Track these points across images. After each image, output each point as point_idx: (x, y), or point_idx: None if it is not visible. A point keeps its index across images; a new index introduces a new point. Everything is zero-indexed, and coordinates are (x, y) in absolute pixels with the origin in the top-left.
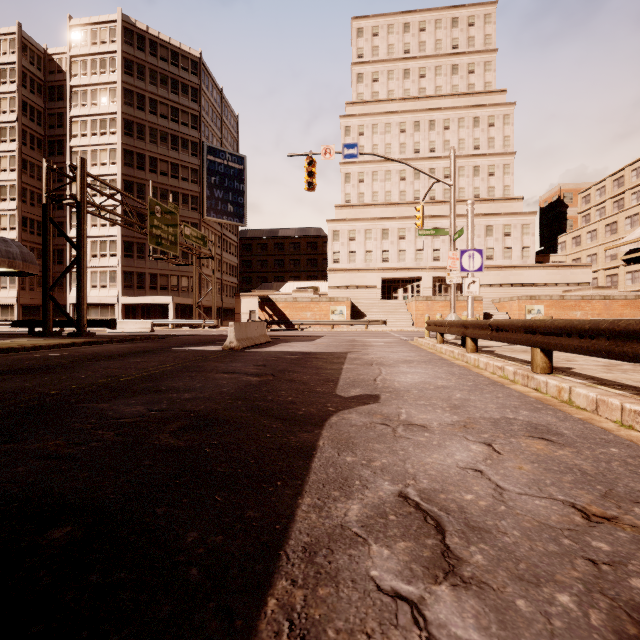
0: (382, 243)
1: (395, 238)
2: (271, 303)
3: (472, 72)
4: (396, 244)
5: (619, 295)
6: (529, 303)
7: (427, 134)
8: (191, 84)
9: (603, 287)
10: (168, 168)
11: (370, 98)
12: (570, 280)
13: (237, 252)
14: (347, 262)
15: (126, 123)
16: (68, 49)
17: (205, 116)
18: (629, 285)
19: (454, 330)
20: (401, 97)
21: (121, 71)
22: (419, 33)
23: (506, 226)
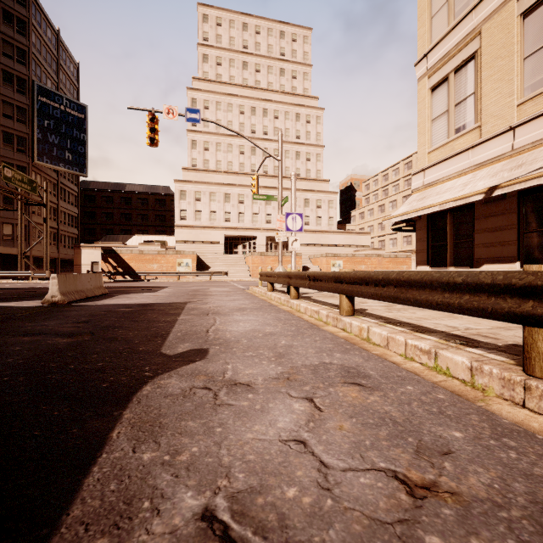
0: (225, 205)
1: (236, 202)
2: (115, 255)
3: (295, 78)
4: (236, 207)
5: (386, 254)
6: (333, 259)
7: (261, 119)
8: (17, 14)
9: (377, 249)
10: None
11: (214, 78)
12: (358, 243)
13: (78, 202)
14: (193, 220)
15: None
16: None
17: (36, 53)
18: (391, 248)
19: (281, 280)
20: (241, 84)
21: None
22: (255, 35)
23: (318, 200)
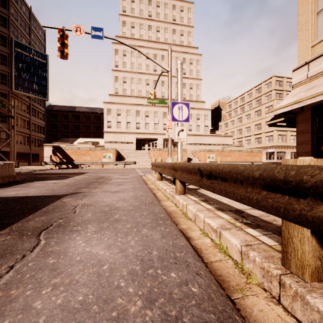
0: (136, 118)
1: (143, 116)
2: (61, 150)
3: (182, 35)
4: (144, 119)
5: (245, 150)
6: (208, 153)
7: (160, 62)
8: None
9: (238, 146)
10: None
11: (130, 36)
12: (224, 143)
13: (44, 118)
14: (116, 128)
15: None
16: None
17: (14, 20)
18: (246, 146)
19: (166, 171)
20: (147, 39)
21: None
22: (156, 7)
23: (198, 115)
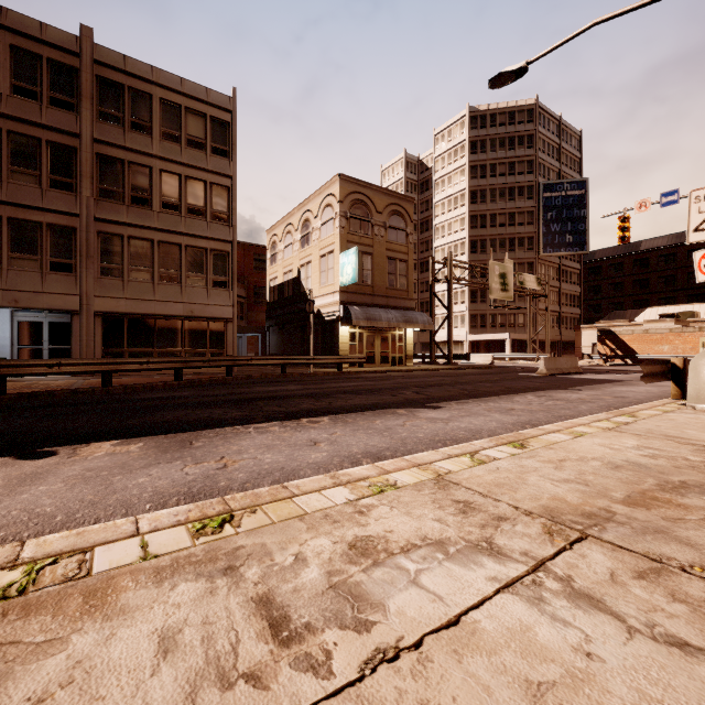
0: None
1: None
2: (613, 336)
3: None
4: None
5: None
6: None
7: None
8: (526, 133)
9: None
10: (505, 219)
11: None
12: None
13: (579, 280)
14: None
15: (472, 194)
16: (433, 154)
17: (541, 156)
18: None
19: None
20: None
21: (468, 154)
22: None
23: None
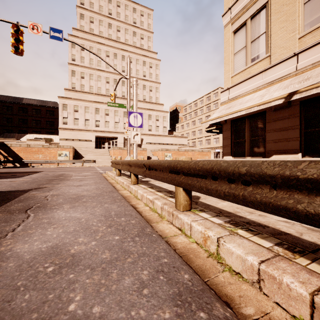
0: (95, 116)
1: (103, 114)
2: (6, 147)
3: (142, 39)
4: (104, 117)
5: (197, 150)
6: (166, 152)
7: (121, 62)
8: None
9: (192, 146)
10: None
11: (88, 31)
12: (180, 143)
13: None
14: (73, 124)
15: None
16: None
17: None
18: (199, 146)
19: (124, 167)
20: (107, 37)
21: None
22: (117, 7)
23: (157, 116)
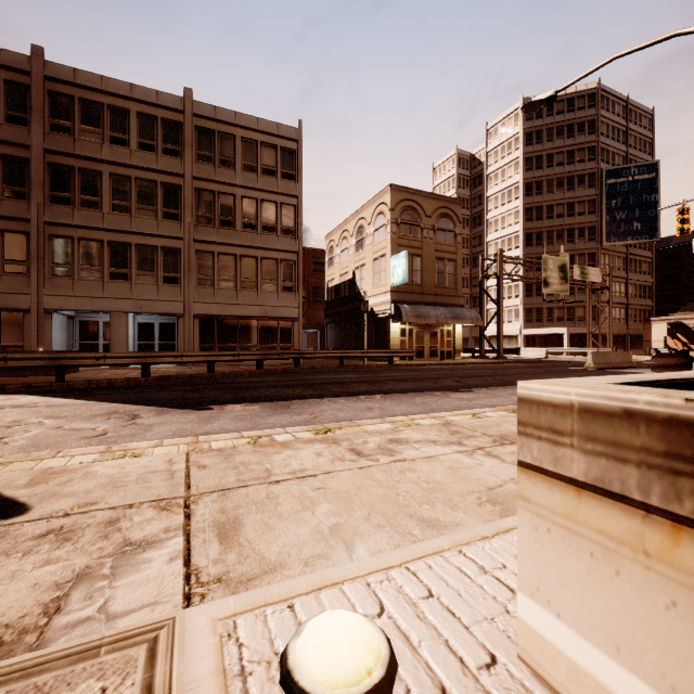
0: None
1: None
2: (685, 329)
3: None
4: None
5: None
6: None
7: None
8: (587, 119)
9: None
10: (563, 209)
11: None
12: None
13: (651, 269)
14: None
15: (526, 186)
16: (485, 148)
17: (604, 141)
18: None
19: None
20: None
21: (522, 146)
22: None
23: None
